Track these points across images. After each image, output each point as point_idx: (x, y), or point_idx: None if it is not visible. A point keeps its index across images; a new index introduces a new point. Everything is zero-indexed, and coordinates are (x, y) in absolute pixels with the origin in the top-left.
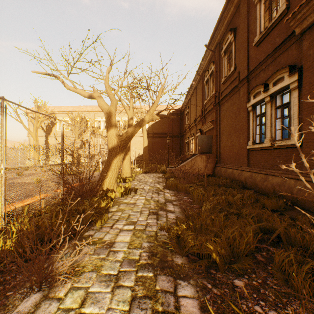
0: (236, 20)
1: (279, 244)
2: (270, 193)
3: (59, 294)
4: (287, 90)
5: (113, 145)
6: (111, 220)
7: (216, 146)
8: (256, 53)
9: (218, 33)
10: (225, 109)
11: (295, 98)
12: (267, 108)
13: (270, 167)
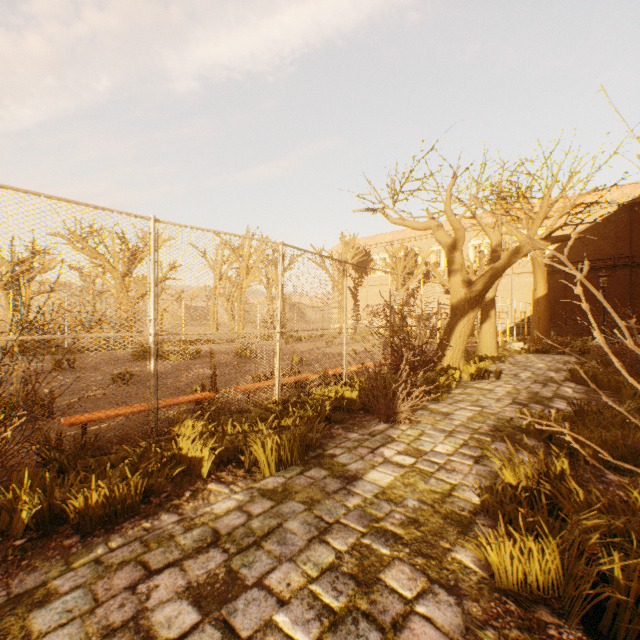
0: None
1: None
2: None
3: (401, 426)
4: None
5: (457, 300)
6: (450, 399)
7: None
8: None
9: None
10: None
11: None
12: None
13: None
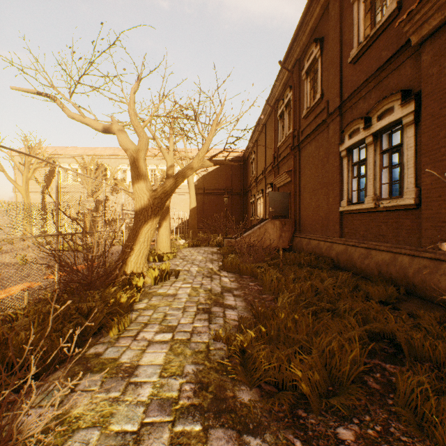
0: (324, 26)
1: (398, 358)
2: (374, 275)
3: None
4: (397, 127)
5: (141, 206)
6: (135, 325)
7: (294, 208)
8: (352, 74)
9: (298, 44)
10: (308, 154)
11: (409, 138)
12: (369, 153)
13: (372, 237)
